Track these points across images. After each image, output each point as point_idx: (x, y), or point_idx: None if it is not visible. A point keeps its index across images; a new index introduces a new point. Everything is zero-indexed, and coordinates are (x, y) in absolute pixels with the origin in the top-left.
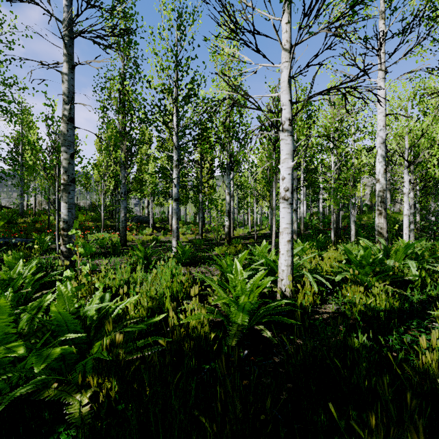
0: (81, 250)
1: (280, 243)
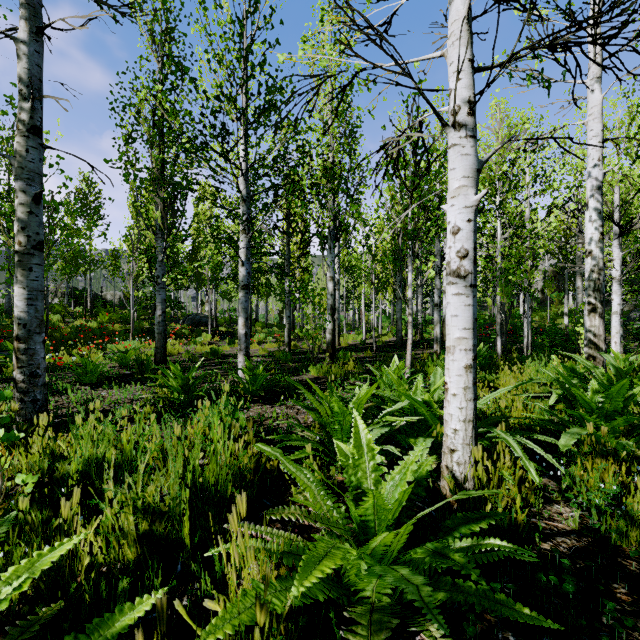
0: None
1: (449, 372)
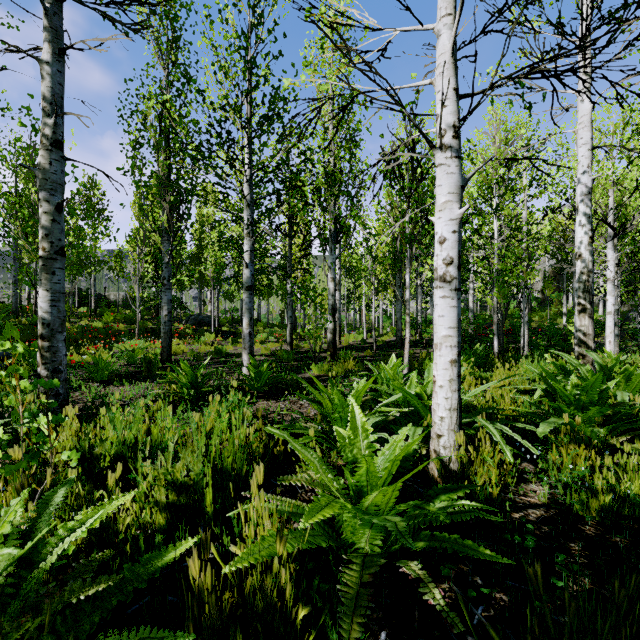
0: (26, 384)
1: (436, 366)
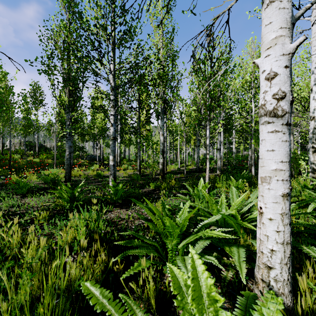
0: None
1: (265, 198)
